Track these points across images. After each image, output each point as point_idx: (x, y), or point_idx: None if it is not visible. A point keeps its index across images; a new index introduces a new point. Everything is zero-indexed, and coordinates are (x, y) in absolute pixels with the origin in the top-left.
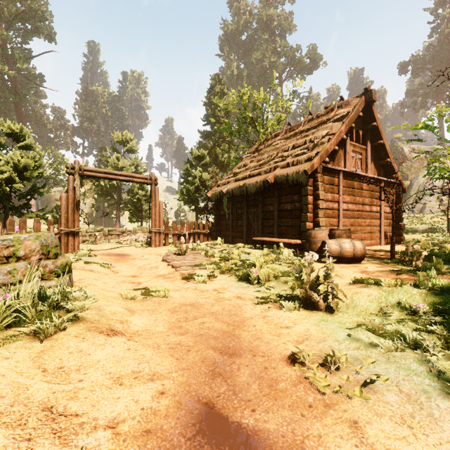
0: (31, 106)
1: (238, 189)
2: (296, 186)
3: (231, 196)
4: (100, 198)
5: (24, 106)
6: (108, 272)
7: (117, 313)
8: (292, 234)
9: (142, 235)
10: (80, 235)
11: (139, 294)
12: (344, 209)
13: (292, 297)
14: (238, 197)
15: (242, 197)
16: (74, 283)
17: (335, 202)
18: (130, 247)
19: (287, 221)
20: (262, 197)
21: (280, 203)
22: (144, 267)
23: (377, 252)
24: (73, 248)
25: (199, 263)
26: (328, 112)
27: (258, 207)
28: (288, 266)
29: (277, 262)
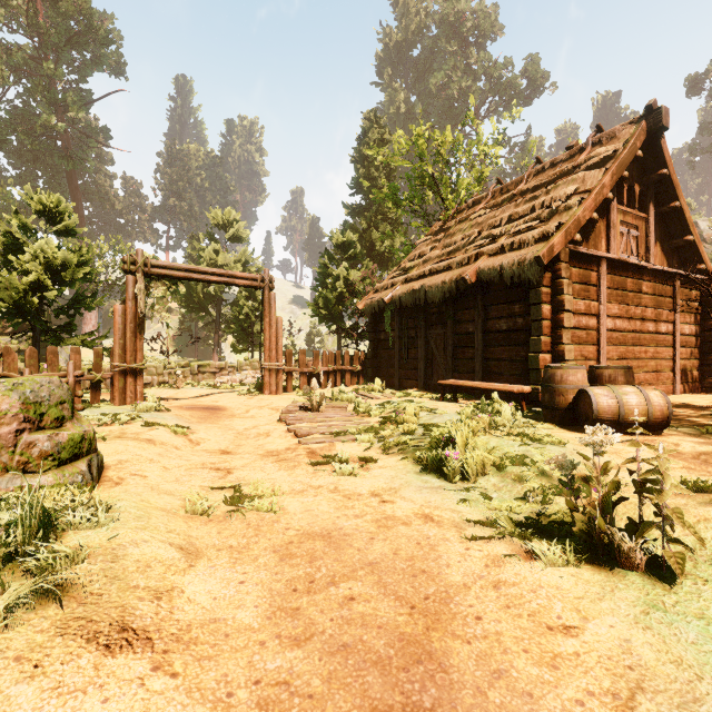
0: (93, 177)
1: (411, 295)
2: (518, 288)
3: (398, 308)
4: (191, 315)
5: (82, 177)
6: (181, 443)
7: (155, 564)
8: (509, 374)
9: (251, 374)
10: (155, 373)
11: (221, 502)
12: (609, 329)
13: (548, 524)
14: (409, 309)
15: (418, 309)
16: (106, 469)
17: (592, 316)
18: (230, 393)
19: (500, 351)
20: (454, 309)
21: (488, 319)
22: (246, 433)
23: (677, 410)
24: (134, 397)
25: (343, 428)
26: (574, 156)
27: (446, 325)
28: (518, 440)
29: (493, 431)
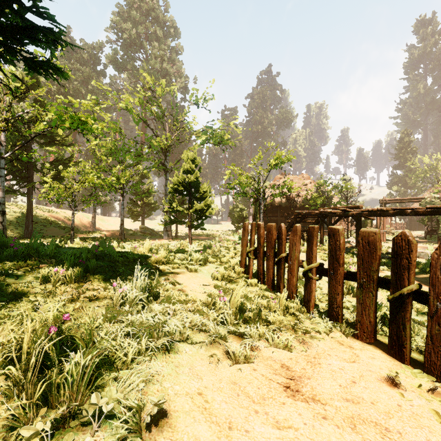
0: None
1: None
2: None
3: None
4: None
5: None
6: None
7: None
8: None
9: None
10: None
11: None
12: None
13: None
14: None
15: None
16: None
17: None
18: None
19: None
20: None
21: None
22: None
23: None
24: None
25: None
26: None
27: None
28: None
29: None
